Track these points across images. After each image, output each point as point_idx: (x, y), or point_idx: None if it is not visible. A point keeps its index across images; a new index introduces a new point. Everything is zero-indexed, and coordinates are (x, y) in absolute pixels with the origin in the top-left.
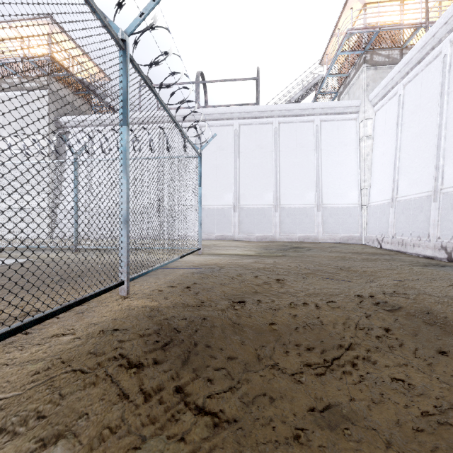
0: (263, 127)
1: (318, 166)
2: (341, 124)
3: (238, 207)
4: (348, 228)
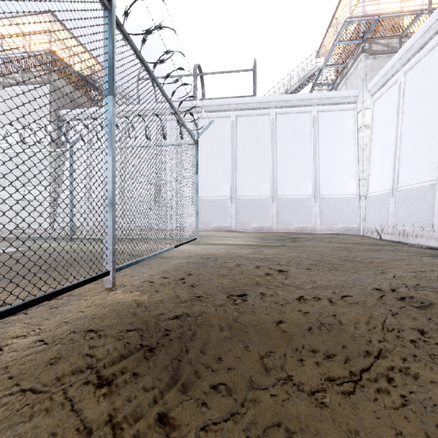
0: (260, 118)
1: (316, 157)
2: (339, 114)
3: (235, 198)
4: (346, 219)
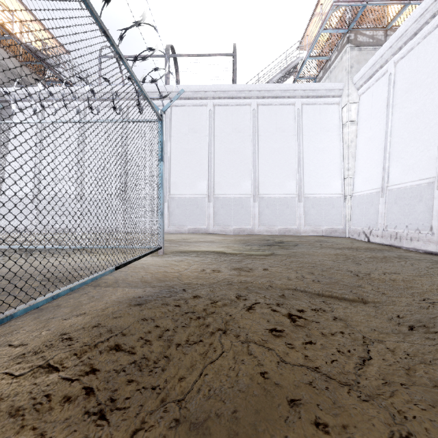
0: (240, 109)
1: (300, 153)
2: (323, 108)
3: (213, 197)
4: (331, 220)
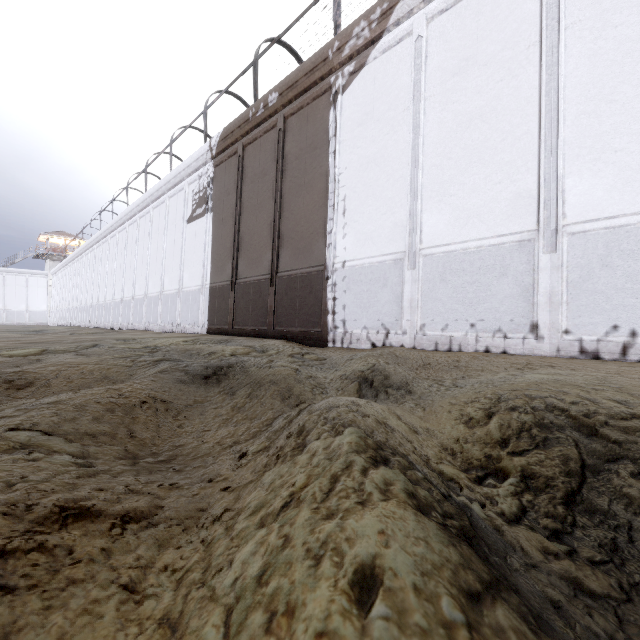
0: None
1: (28, 295)
2: (40, 279)
3: None
4: (42, 319)
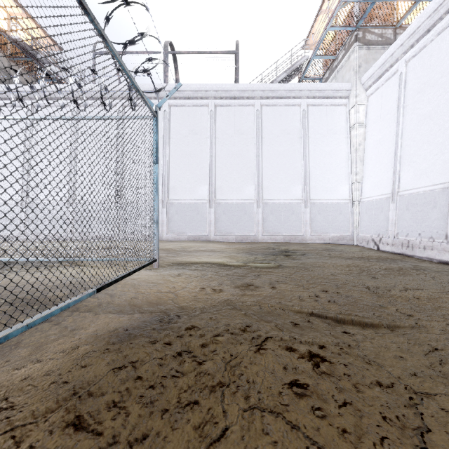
0: (243, 110)
1: (306, 156)
2: (330, 109)
3: (215, 202)
4: (338, 226)
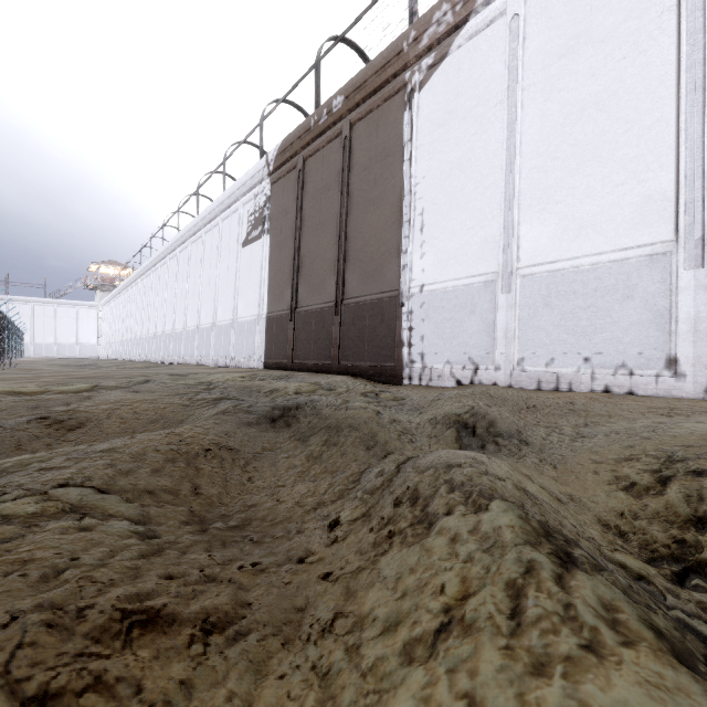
0: (49, 308)
1: (78, 327)
2: (90, 310)
3: (34, 343)
4: (92, 353)
